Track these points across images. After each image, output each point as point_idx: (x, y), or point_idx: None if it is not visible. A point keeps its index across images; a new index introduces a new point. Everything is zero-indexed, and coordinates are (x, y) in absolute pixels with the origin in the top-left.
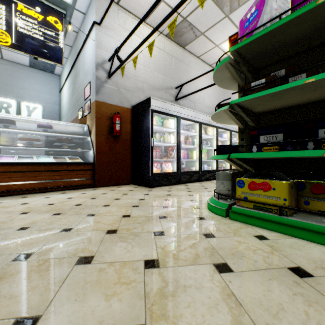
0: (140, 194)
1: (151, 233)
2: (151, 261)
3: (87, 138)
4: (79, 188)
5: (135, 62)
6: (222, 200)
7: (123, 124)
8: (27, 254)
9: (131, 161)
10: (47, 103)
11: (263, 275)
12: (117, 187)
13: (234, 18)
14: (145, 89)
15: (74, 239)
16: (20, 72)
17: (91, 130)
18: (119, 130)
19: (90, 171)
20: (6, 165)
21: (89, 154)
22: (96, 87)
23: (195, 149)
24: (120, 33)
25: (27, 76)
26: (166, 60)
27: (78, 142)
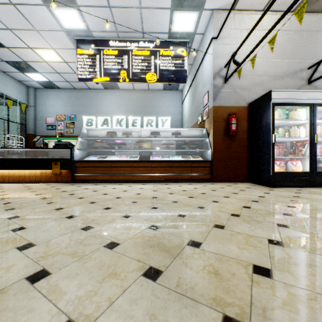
0: (259, 192)
1: (273, 223)
2: (274, 240)
3: (205, 140)
4: (200, 181)
5: (253, 61)
6: None
7: (238, 123)
8: (183, 215)
9: (248, 159)
10: (174, 114)
11: None
12: (233, 184)
13: None
14: (264, 82)
15: (208, 214)
16: (158, 96)
17: (208, 132)
18: (234, 130)
19: (208, 168)
20: (156, 162)
21: (207, 153)
22: (214, 94)
23: None
24: (235, 37)
25: (161, 98)
26: (293, 40)
27: (198, 144)
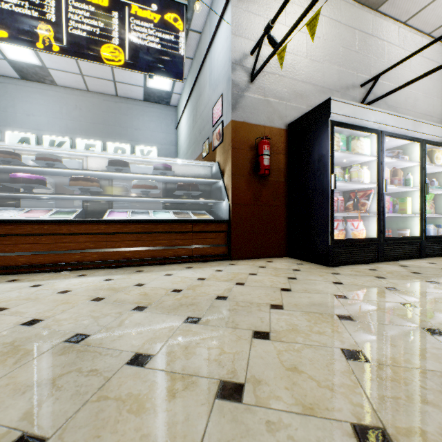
0: (323, 280)
1: None
2: None
3: (217, 183)
4: (209, 259)
5: (314, 24)
6: None
7: (272, 156)
8: None
9: (286, 218)
10: (163, 144)
11: None
12: (266, 262)
13: None
14: (308, 94)
15: None
16: (134, 109)
17: (223, 169)
18: (268, 166)
19: (224, 234)
20: (118, 224)
21: (220, 206)
22: (233, 98)
23: (408, 194)
24: (267, 6)
25: (141, 114)
26: (344, 38)
27: (204, 190)
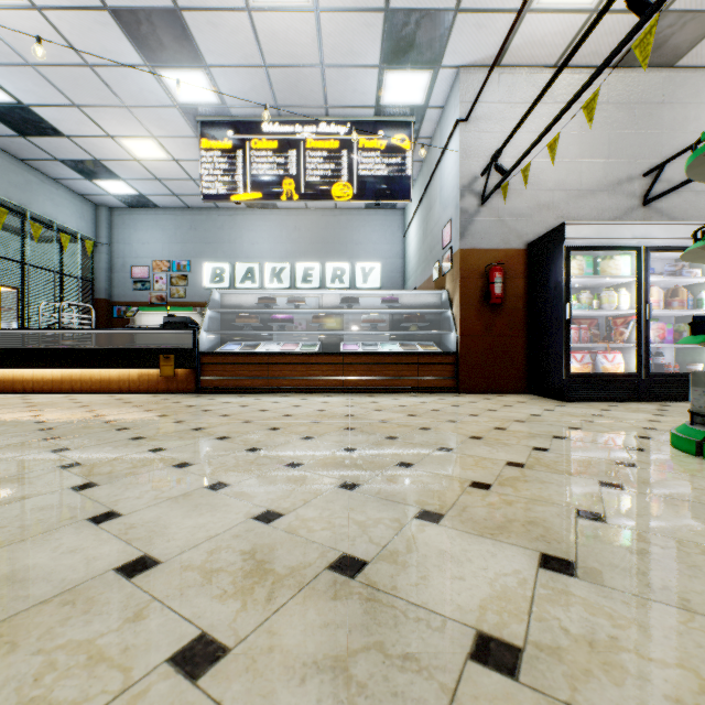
0: (537, 408)
1: (528, 447)
2: (515, 463)
3: (446, 313)
4: (435, 391)
5: (526, 174)
6: (701, 426)
7: (508, 282)
8: (394, 437)
9: (526, 350)
10: (387, 258)
11: (669, 501)
12: (496, 396)
13: None
14: (557, 203)
15: (433, 436)
16: (354, 220)
17: (452, 298)
18: (499, 294)
19: (451, 367)
20: (352, 356)
21: (449, 338)
22: (460, 226)
23: None
24: (502, 117)
25: (362, 225)
26: (615, 121)
27: (432, 320)
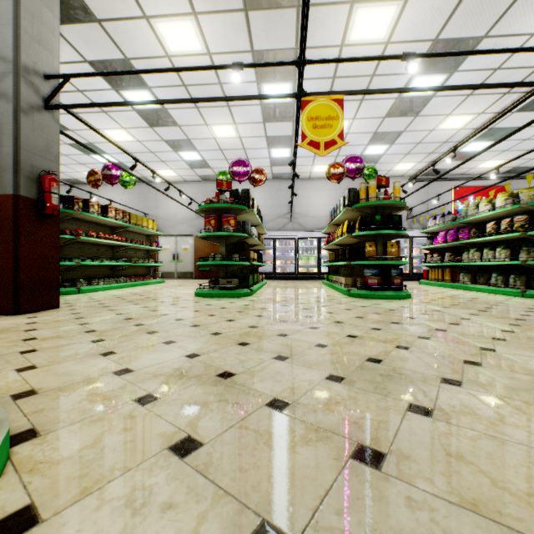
0: None
1: None
2: None
3: None
4: None
5: None
6: None
7: None
8: None
9: None
10: None
11: None
12: None
13: (64, 171)
14: None
15: None
16: None
17: None
18: None
19: None
20: None
21: None
22: None
23: None
24: None
25: None
26: None
27: None
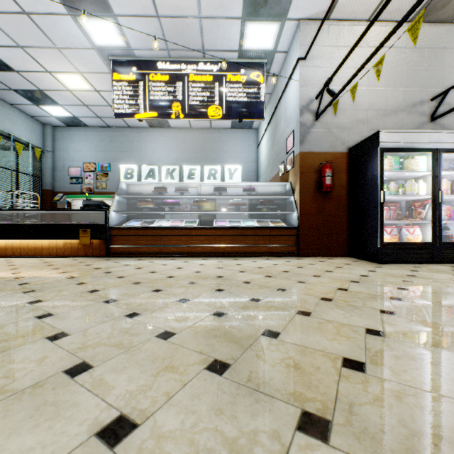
0: (362, 269)
1: (375, 309)
2: (373, 330)
3: (289, 198)
4: (282, 255)
5: (354, 92)
6: None
7: (335, 176)
8: (257, 299)
9: (347, 225)
10: (246, 162)
11: None
12: (327, 259)
13: None
14: (370, 119)
15: (290, 298)
16: (223, 136)
17: (294, 188)
18: (329, 185)
19: (294, 237)
20: (222, 229)
21: (291, 216)
22: (301, 135)
23: None
24: (330, 56)
25: (229, 139)
26: (411, 60)
27: (279, 204)
